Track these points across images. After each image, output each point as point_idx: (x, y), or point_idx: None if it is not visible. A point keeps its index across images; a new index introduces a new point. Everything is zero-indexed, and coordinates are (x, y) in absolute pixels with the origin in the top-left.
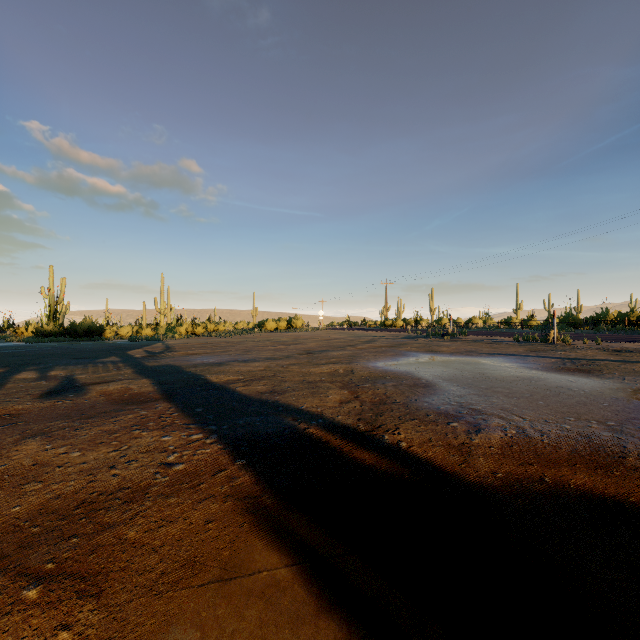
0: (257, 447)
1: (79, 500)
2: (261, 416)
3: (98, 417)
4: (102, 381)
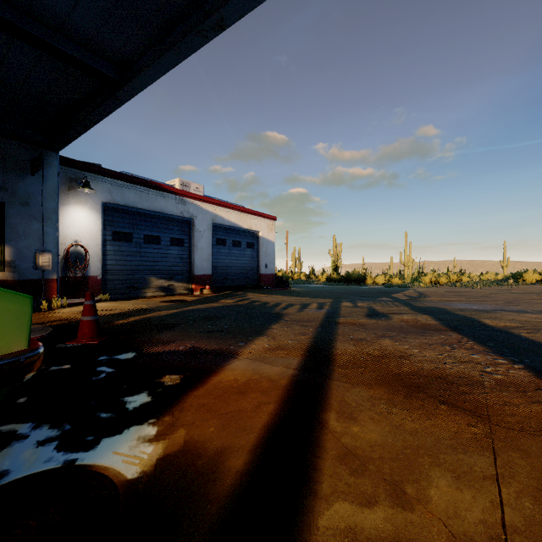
0: None
1: (436, 375)
2: None
3: (412, 334)
4: (393, 313)
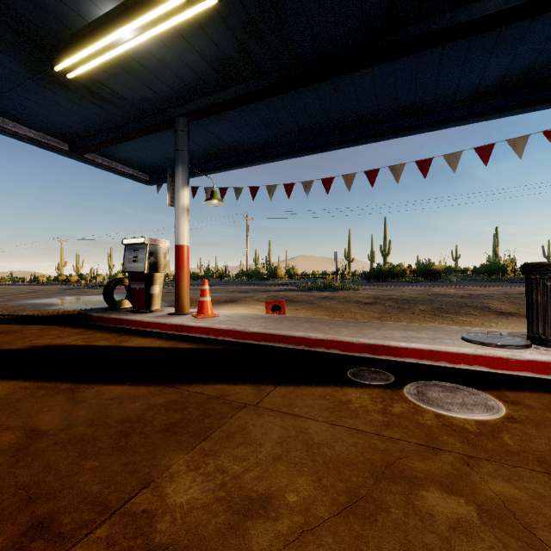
0: None
1: None
2: None
3: None
4: None
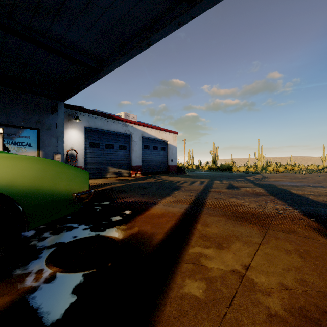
0: (321, 217)
1: (253, 213)
2: (324, 209)
3: (248, 196)
4: (242, 186)
